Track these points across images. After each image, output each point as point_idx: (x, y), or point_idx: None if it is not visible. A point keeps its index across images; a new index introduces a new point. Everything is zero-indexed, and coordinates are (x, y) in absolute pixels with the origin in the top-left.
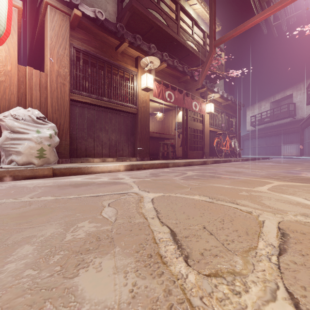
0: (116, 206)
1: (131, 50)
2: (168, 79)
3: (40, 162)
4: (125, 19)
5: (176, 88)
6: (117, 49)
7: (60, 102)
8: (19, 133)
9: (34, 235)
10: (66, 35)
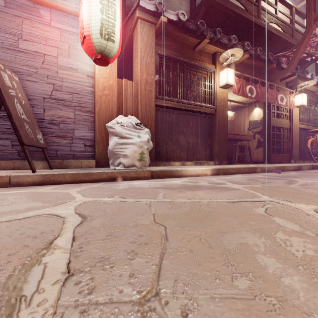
0: (281, 216)
1: (210, 46)
2: (247, 71)
3: (140, 164)
4: (200, 16)
5: (256, 81)
6: (196, 48)
7: (147, 108)
8: (125, 138)
9: (246, 243)
10: (152, 43)
